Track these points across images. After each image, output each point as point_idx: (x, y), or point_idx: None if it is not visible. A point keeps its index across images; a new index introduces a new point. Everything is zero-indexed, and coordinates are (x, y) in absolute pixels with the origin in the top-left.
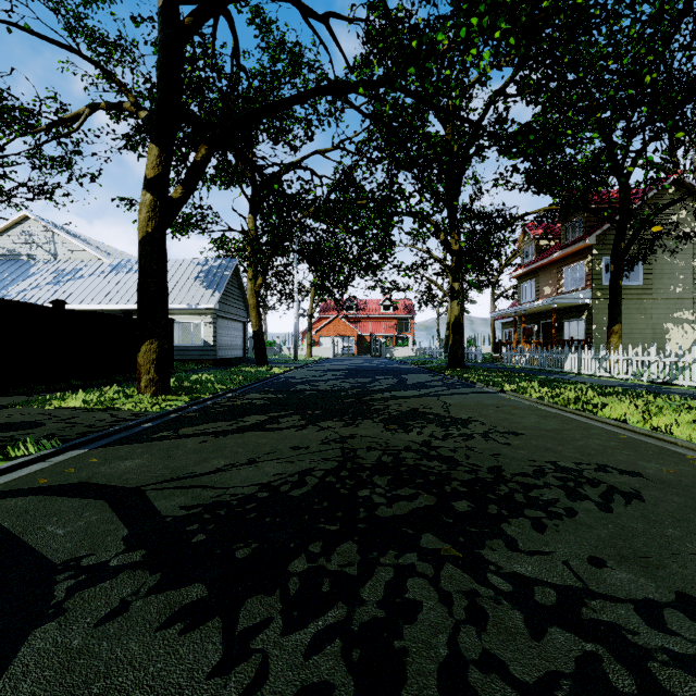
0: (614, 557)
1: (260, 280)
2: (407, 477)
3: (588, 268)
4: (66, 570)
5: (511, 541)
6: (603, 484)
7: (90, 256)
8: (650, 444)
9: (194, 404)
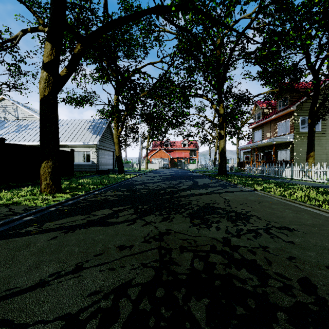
0: None
1: (120, 129)
2: (225, 303)
3: (292, 122)
4: None
5: None
6: None
7: (35, 118)
8: None
9: (70, 199)
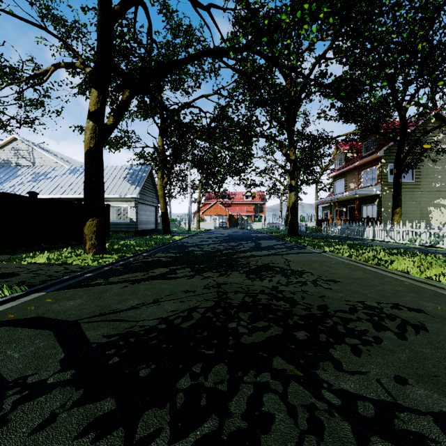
0: (413, 376)
1: (166, 179)
2: (262, 313)
3: (379, 171)
4: (15, 386)
5: (337, 363)
6: (398, 318)
7: (56, 163)
8: (426, 288)
9: (120, 260)
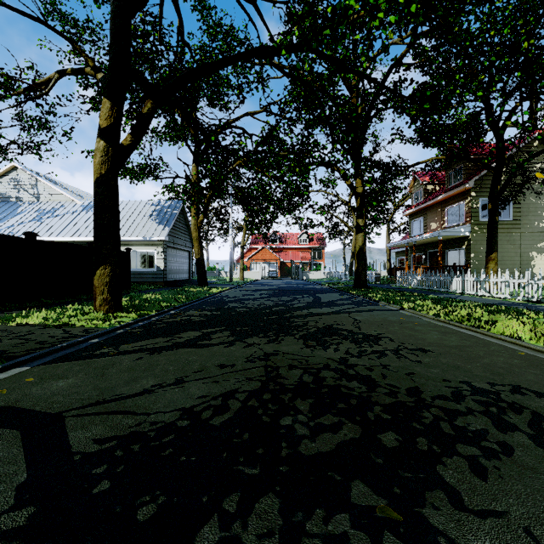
0: None
1: (201, 217)
2: (328, 401)
3: (468, 207)
4: None
5: (454, 493)
6: (525, 410)
7: (66, 198)
8: None
9: (140, 320)
